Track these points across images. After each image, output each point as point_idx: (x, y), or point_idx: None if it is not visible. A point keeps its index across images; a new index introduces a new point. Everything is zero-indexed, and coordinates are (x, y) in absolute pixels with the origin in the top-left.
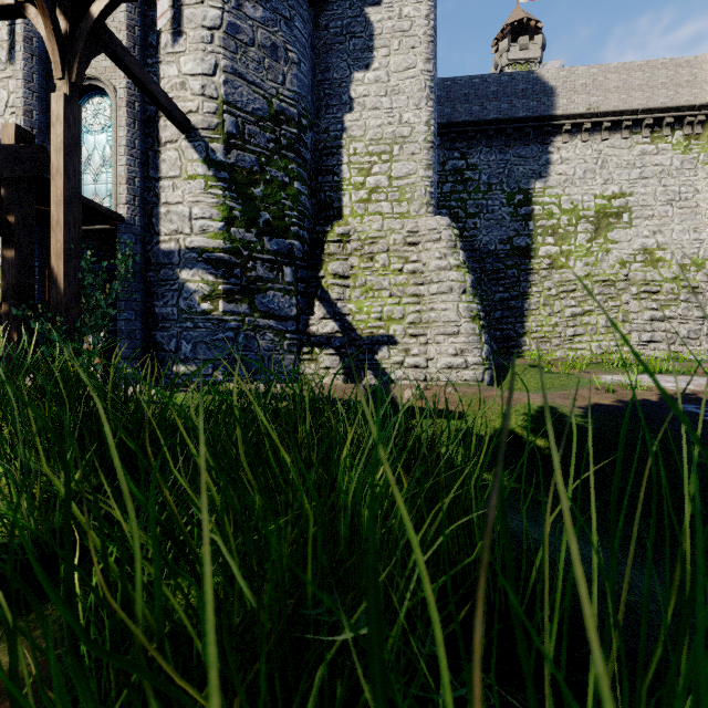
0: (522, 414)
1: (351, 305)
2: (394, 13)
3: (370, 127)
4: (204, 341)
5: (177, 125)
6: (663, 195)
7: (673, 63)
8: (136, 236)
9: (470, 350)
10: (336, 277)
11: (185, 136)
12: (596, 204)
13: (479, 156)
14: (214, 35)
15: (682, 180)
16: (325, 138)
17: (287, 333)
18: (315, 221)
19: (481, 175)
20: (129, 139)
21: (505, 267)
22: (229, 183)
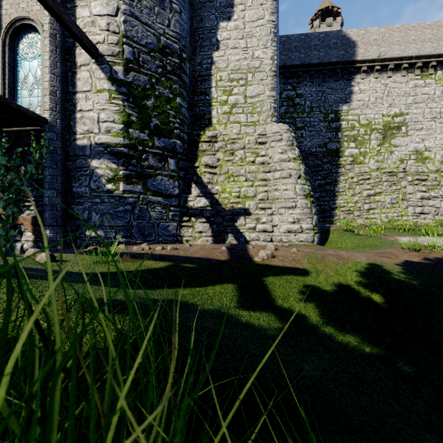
0: (355, 271)
1: (217, 187)
2: None
3: (231, 61)
4: (108, 212)
5: (88, 51)
6: (429, 114)
7: (436, 25)
8: (57, 134)
9: (304, 219)
10: (207, 167)
11: (94, 61)
12: (384, 120)
13: (304, 88)
14: None
15: (441, 104)
16: (200, 69)
17: (171, 207)
18: (192, 128)
19: (306, 101)
20: (52, 62)
21: (322, 163)
22: (128, 96)
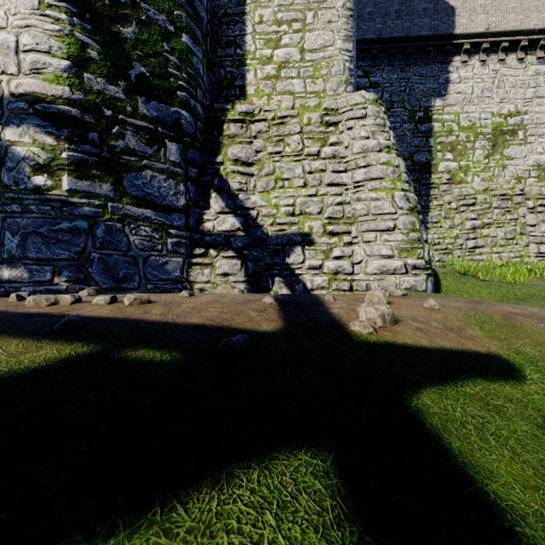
0: None
1: (255, 198)
2: None
3: None
4: (37, 232)
5: None
6: None
7: None
8: None
9: (410, 250)
10: (238, 163)
11: None
12: (493, 121)
13: (381, 74)
14: None
15: None
16: (226, 4)
17: (171, 228)
18: (213, 101)
19: (384, 93)
20: None
21: None
22: (80, 7)
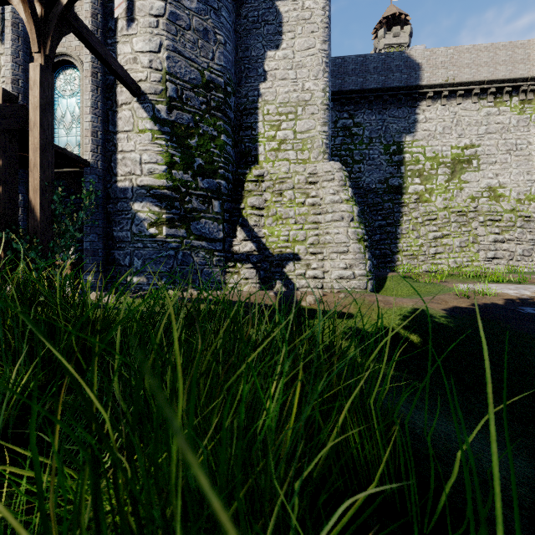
0: (399, 315)
1: (265, 230)
2: (298, 6)
3: (279, 93)
4: (151, 258)
5: (130, 91)
6: (503, 146)
7: (511, 45)
8: (99, 176)
9: (357, 264)
10: (254, 208)
11: (136, 99)
12: (452, 153)
13: (363, 116)
14: (159, 21)
15: (518, 135)
16: (245, 102)
17: (215, 252)
18: (237, 166)
19: (364, 131)
20: (93, 102)
21: (382, 201)
22: (171, 135)
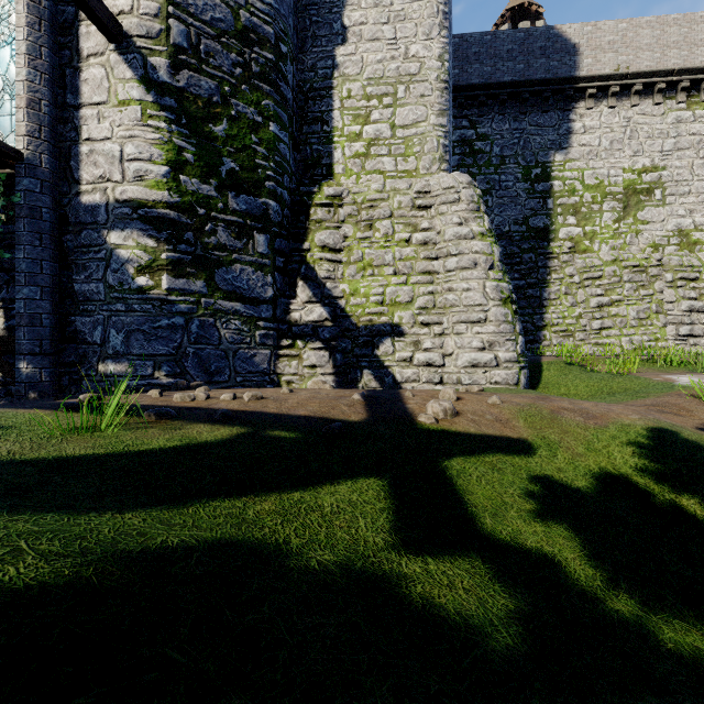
0: (627, 443)
1: (344, 286)
2: None
3: (368, 63)
4: (140, 329)
5: (100, 26)
6: (701, 168)
7: None
8: (42, 181)
9: (502, 342)
10: (325, 250)
11: (114, 47)
12: (625, 179)
13: (491, 125)
14: None
15: None
16: (312, 78)
17: (259, 321)
18: (299, 181)
19: (493, 146)
20: (32, 45)
21: (520, 250)
22: (177, 113)
